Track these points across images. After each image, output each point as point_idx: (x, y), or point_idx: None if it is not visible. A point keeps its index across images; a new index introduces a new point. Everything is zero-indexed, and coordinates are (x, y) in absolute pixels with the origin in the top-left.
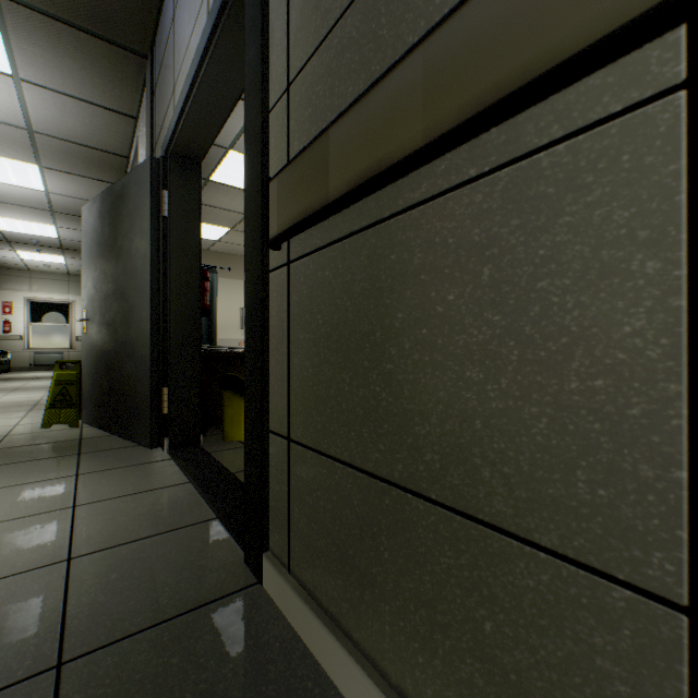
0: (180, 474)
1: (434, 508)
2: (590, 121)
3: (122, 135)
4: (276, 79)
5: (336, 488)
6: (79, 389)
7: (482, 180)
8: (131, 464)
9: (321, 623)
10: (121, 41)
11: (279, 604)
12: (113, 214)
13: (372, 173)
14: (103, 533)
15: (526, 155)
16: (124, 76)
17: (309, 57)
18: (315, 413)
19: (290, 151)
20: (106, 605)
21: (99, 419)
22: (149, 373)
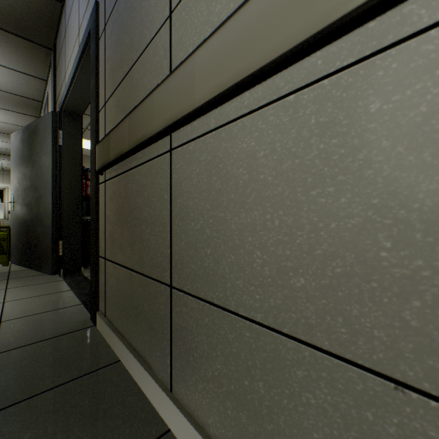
0: (67, 287)
1: (137, 274)
2: (160, 154)
3: (38, 89)
4: (102, 98)
5: (117, 275)
6: (8, 243)
7: (145, 164)
8: (39, 283)
9: (112, 331)
10: (35, 40)
11: (101, 331)
12: (30, 141)
13: (119, 155)
14: (19, 312)
15: (152, 159)
16: (38, 58)
17: (111, 95)
18: (112, 246)
19: (106, 132)
20: (18, 336)
21: (21, 260)
22: (51, 233)
